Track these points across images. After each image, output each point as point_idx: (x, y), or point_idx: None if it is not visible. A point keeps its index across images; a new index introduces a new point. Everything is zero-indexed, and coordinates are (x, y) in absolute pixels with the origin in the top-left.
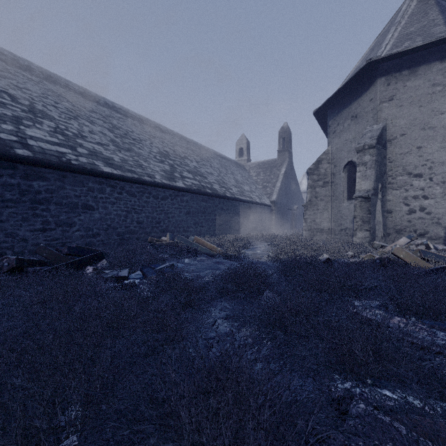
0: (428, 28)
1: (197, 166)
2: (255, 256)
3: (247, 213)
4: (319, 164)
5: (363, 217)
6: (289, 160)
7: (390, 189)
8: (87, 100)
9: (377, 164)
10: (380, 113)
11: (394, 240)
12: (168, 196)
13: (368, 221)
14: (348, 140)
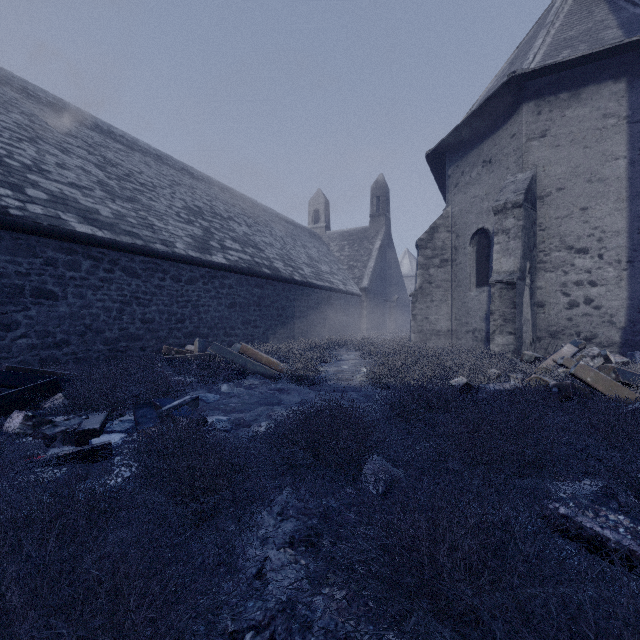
0: (596, 33)
1: (249, 233)
2: (341, 377)
3: (325, 306)
4: (434, 233)
5: (504, 313)
6: (386, 229)
7: (542, 270)
8: (61, 117)
9: (525, 233)
10: (527, 156)
11: (547, 347)
12: (199, 278)
13: (512, 320)
14: (478, 197)
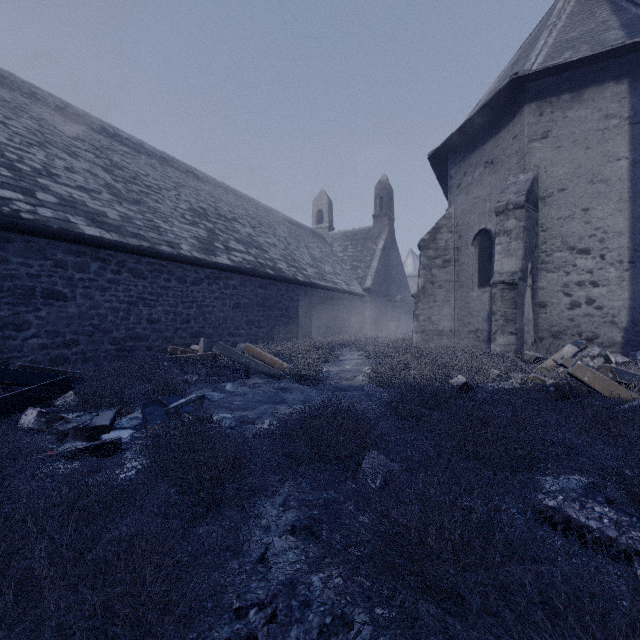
0: (598, 34)
1: (253, 234)
2: (343, 377)
3: (328, 306)
4: (437, 234)
5: (506, 314)
6: (390, 230)
7: (544, 271)
8: (69, 121)
9: (526, 233)
10: (528, 158)
11: (549, 347)
12: (204, 279)
13: (513, 320)
14: (480, 198)
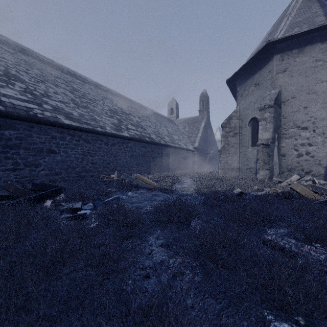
0: (312, 18)
1: (139, 121)
2: (183, 190)
3: (176, 156)
4: (230, 120)
5: (264, 159)
6: (207, 117)
7: (284, 138)
8: (53, 69)
9: (274, 120)
10: (276, 82)
11: (286, 176)
12: (116, 143)
13: (268, 163)
14: (252, 102)
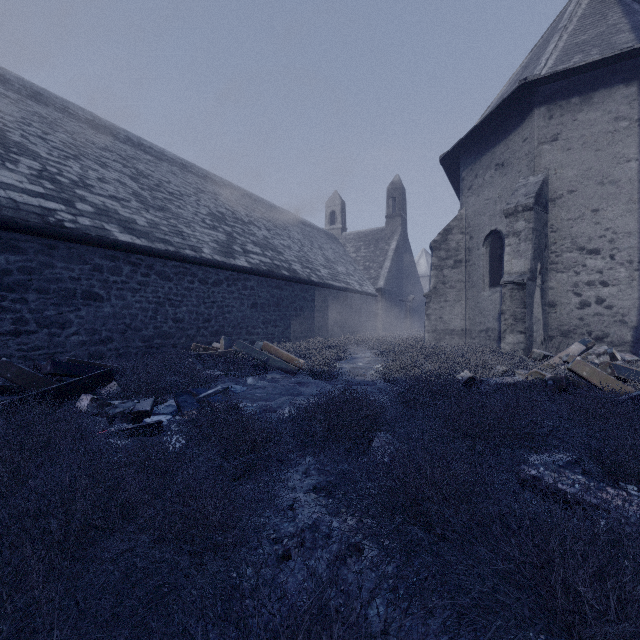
0: (608, 37)
1: (268, 237)
2: (356, 373)
3: (341, 306)
4: (448, 235)
5: (515, 313)
6: (402, 230)
7: (553, 271)
8: (98, 133)
9: (535, 235)
10: (538, 160)
11: (558, 346)
12: (224, 281)
13: (522, 319)
14: (491, 199)
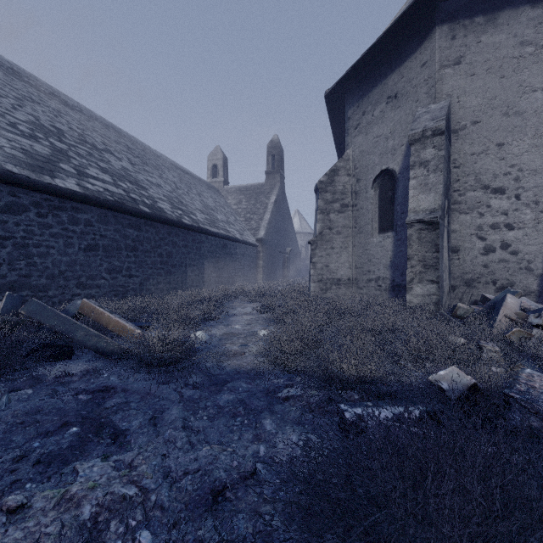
0: None
1: (130, 169)
2: (227, 351)
3: (220, 255)
4: (335, 176)
5: (425, 258)
6: (281, 186)
7: (456, 212)
8: None
9: (445, 165)
10: (440, 85)
11: (462, 297)
12: (29, 207)
13: (434, 266)
14: (382, 136)
